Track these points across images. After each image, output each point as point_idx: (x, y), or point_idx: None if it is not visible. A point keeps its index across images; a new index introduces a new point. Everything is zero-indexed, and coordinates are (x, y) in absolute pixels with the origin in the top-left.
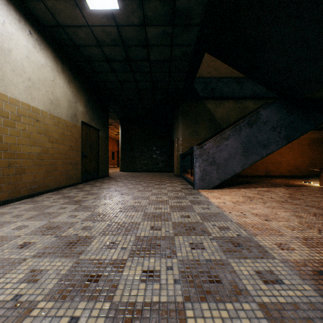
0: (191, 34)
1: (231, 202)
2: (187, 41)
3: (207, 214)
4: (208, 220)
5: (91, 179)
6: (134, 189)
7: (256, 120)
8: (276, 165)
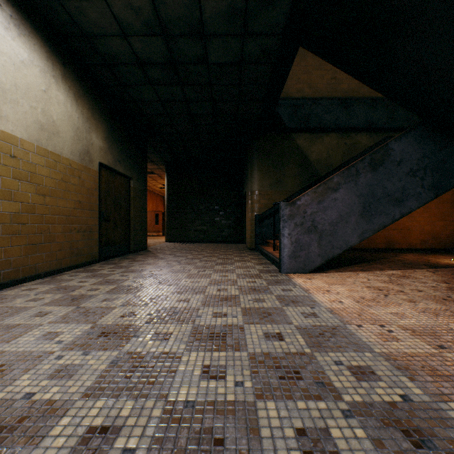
0: (277, 12)
1: (352, 300)
2: (270, 26)
3: (315, 329)
4: (321, 346)
5: (116, 254)
6: (182, 273)
7: (384, 158)
8: (403, 232)
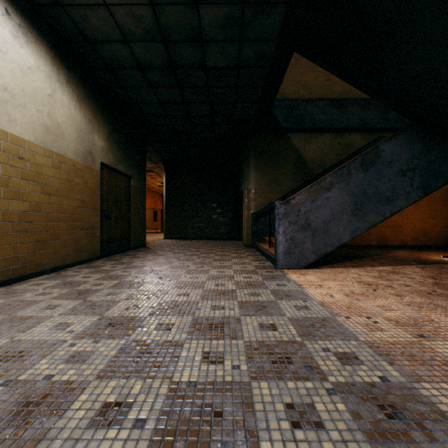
0: (272, 20)
1: (342, 294)
2: (266, 32)
3: (306, 321)
4: (311, 335)
5: (117, 251)
6: (181, 269)
7: (375, 159)
8: (395, 229)
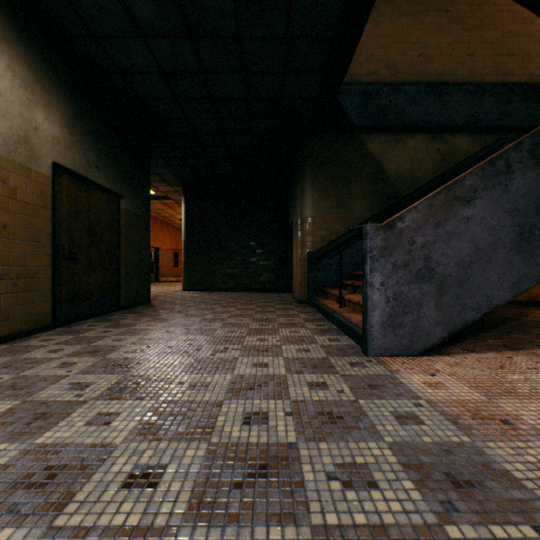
0: None
1: None
2: None
3: None
4: None
5: (92, 314)
6: (182, 356)
7: None
8: None
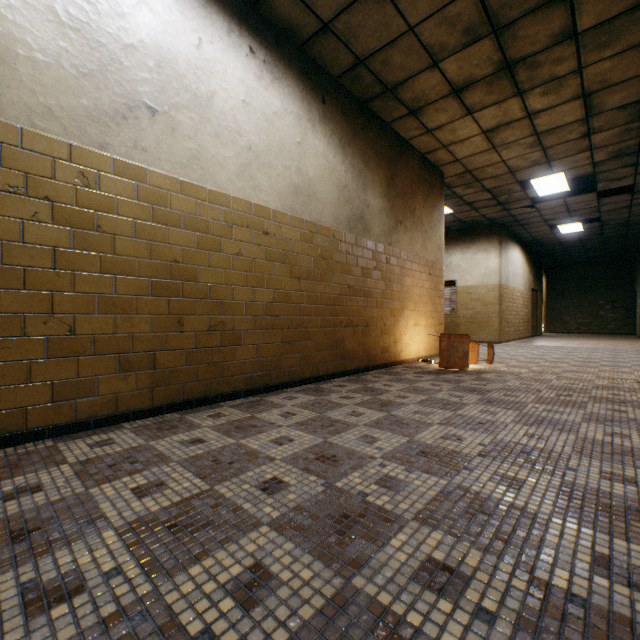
0: None
1: None
2: None
3: None
4: None
5: (533, 335)
6: (588, 340)
7: None
8: None
